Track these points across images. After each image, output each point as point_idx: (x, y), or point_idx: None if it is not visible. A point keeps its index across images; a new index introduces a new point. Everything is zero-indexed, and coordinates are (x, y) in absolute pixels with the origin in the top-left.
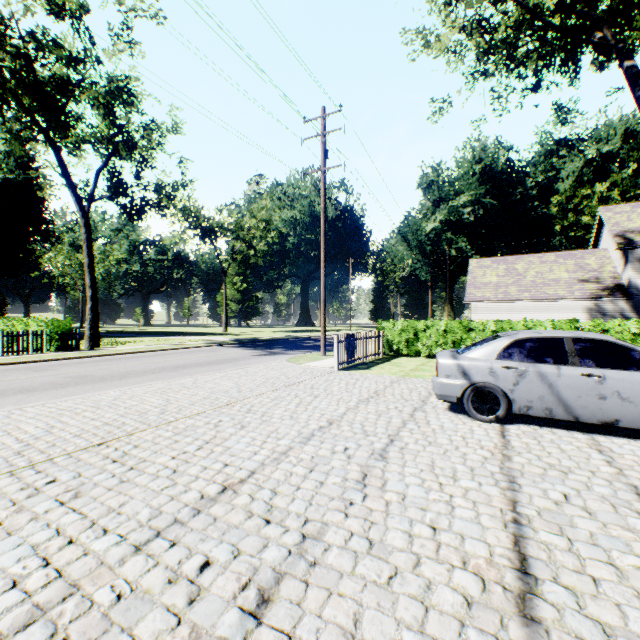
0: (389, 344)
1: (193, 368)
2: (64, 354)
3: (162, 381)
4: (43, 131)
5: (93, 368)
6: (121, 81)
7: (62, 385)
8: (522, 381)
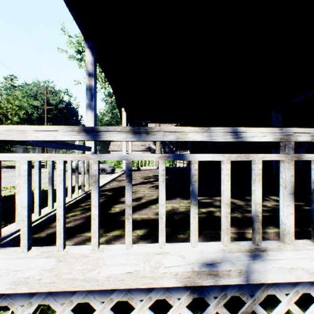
0: None
1: None
2: None
3: None
4: None
5: None
6: None
7: None
8: (79, 167)
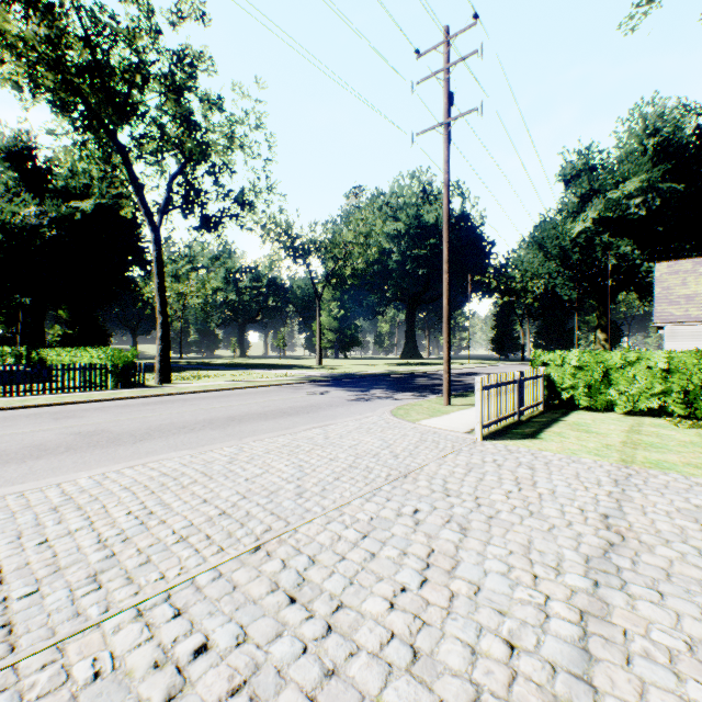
0: (554, 389)
1: (251, 423)
2: (119, 392)
3: (186, 451)
4: (110, 134)
5: (126, 416)
6: (182, 50)
7: (43, 452)
8: None
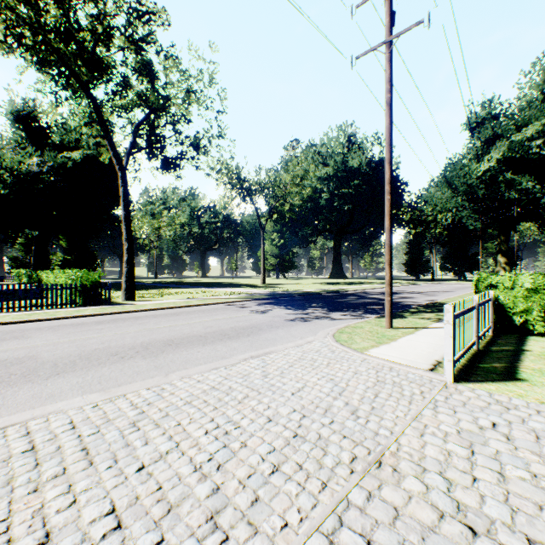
0: (504, 313)
1: (187, 348)
2: (83, 310)
3: (93, 396)
4: (83, 87)
5: (69, 338)
6: (137, 2)
7: None
8: None
